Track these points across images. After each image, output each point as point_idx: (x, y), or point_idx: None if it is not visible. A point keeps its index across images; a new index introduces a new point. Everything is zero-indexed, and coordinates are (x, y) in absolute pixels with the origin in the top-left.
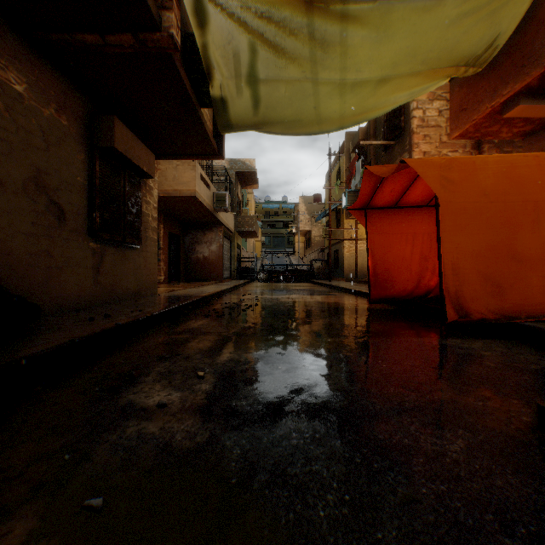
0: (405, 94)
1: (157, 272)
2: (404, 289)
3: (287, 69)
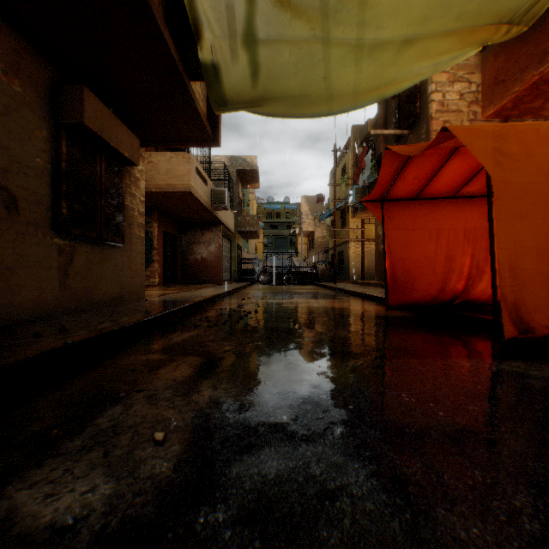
0: (431, 63)
1: (151, 273)
2: (427, 293)
3: (292, 25)
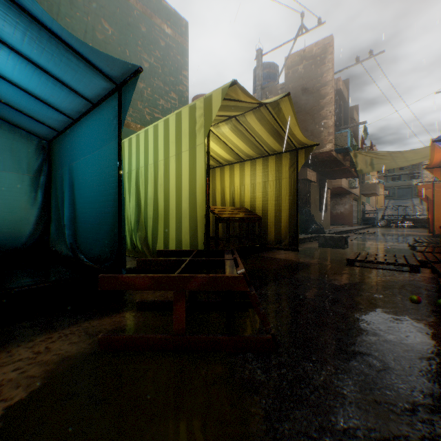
0: None
1: None
2: None
3: (383, 161)
